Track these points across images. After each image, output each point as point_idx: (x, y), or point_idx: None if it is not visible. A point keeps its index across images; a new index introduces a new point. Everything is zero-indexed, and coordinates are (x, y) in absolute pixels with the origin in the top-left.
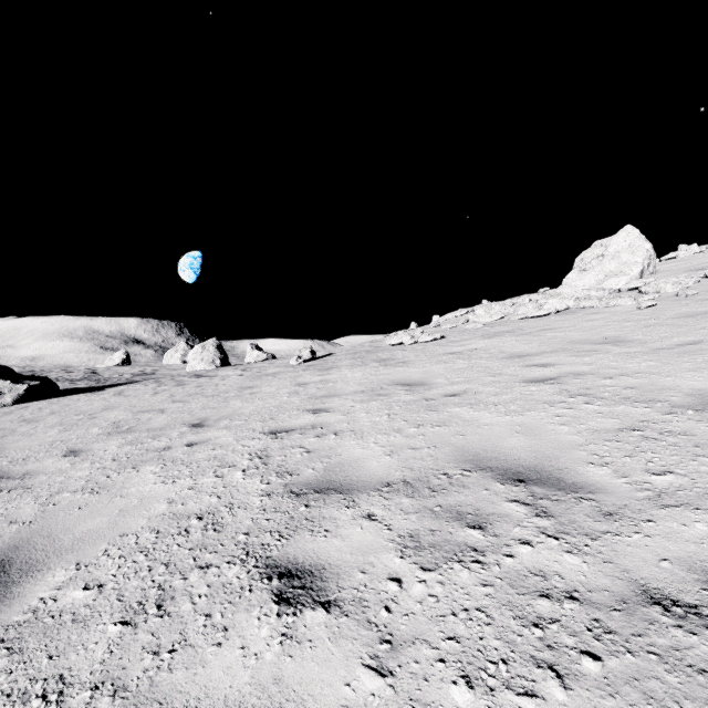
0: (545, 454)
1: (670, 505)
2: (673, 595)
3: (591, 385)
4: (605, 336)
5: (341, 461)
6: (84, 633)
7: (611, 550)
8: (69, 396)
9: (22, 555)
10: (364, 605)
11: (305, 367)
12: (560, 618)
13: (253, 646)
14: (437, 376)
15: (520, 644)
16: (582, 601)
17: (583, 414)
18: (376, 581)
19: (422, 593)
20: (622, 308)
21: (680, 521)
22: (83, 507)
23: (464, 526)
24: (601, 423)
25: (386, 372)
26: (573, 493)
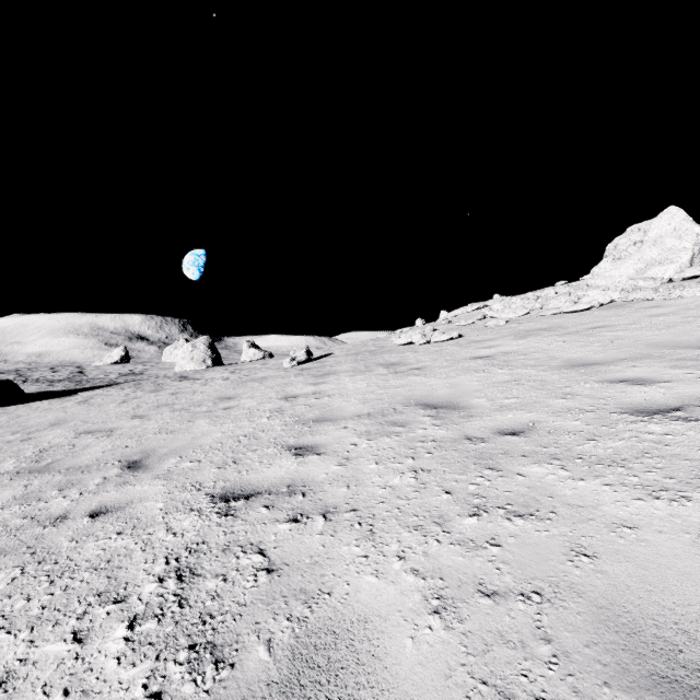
0: None
1: None
2: None
3: None
4: None
5: (330, 622)
6: None
7: None
8: (32, 403)
9: None
10: None
11: (299, 371)
12: None
13: None
14: (473, 394)
15: None
16: None
17: None
18: None
19: None
20: (691, 300)
21: None
22: None
23: None
24: None
25: (398, 383)
26: None
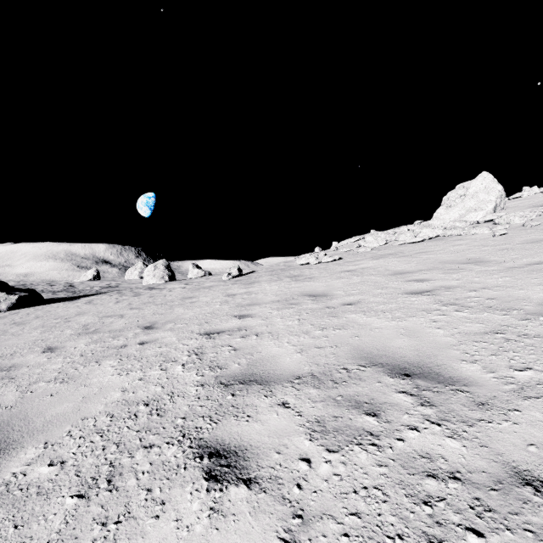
0: (426, 352)
1: (532, 396)
2: (541, 477)
3: (459, 296)
4: (468, 258)
5: (261, 358)
6: (46, 505)
7: (485, 435)
8: (50, 304)
9: (2, 435)
10: (279, 483)
11: (234, 282)
12: (446, 497)
13: (186, 519)
14: (337, 289)
15: (413, 520)
16: (464, 481)
17: (454, 319)
18: (289, 461)
19: (327, 472)
20: (480, 235)
21: (542, 411)
22: (54, 394)
23: (361, 413)
24: (469, 327)
25: (297, 285)
26: (450, 386)
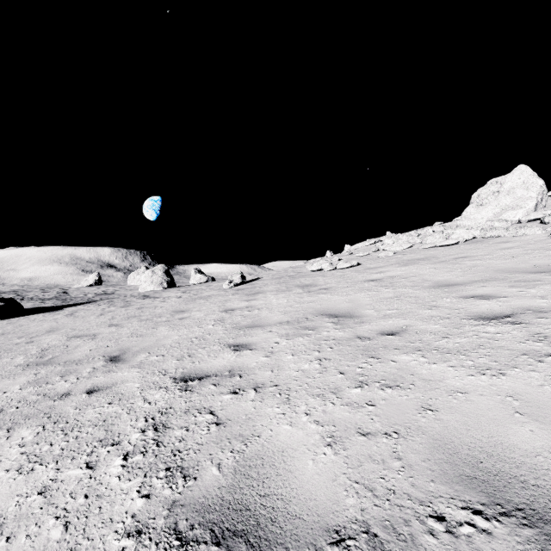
0: None
1: None
2: None
3: None
4: (535, 265)
5: (259, 452)
6: None
7: None
8: (29, 315)
9: None
10: None
11: (235, 291)
12: None
13: None
14: (365, 306)
15: None
16: None
17: None
18: None
19: None
20: (532, 237)
21: None
22: None
23: None
24: None
25: (310, 299)
26: None
